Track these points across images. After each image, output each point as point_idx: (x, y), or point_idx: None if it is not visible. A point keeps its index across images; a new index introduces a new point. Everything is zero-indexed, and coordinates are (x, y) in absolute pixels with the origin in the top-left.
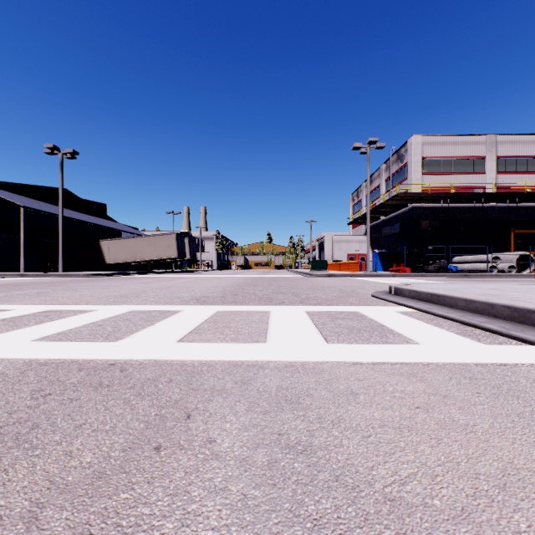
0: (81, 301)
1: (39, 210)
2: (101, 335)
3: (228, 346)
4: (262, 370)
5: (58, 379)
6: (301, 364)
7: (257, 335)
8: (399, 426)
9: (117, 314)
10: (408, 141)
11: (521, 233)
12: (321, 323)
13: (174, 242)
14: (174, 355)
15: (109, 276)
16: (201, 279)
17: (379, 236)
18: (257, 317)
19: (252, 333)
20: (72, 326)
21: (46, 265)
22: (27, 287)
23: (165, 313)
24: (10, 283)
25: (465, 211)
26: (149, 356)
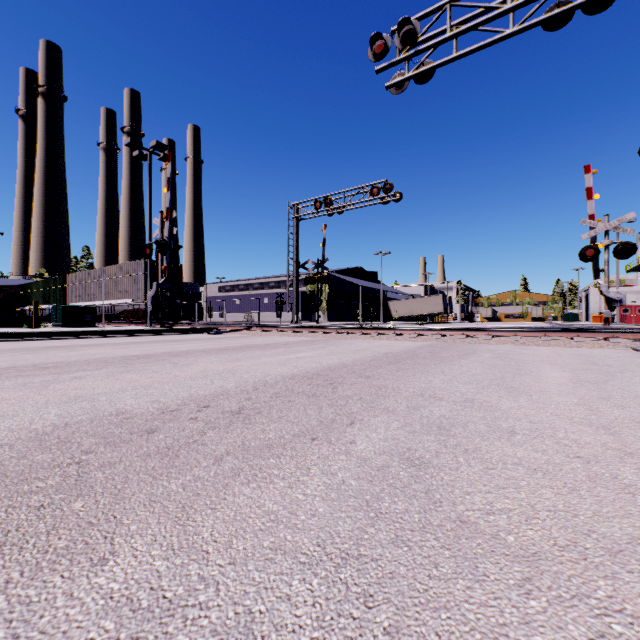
0: None
1: (366, 286)
2: None
3: None
4: None
5: None
6: None
7: None
8: None
9: None
10: None
11: None
12: None
13: (440, 301)
14: None
15: (413, 324)
16: None
17: None
18: None
19: None
20: None
21: (355, 318)
22: None
23: None
24: None
25: None
26: None
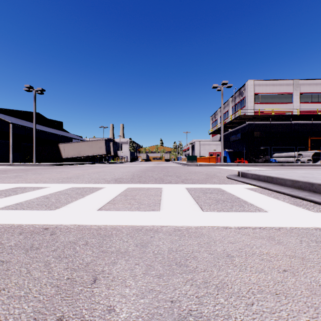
0: (41, 181)
1: (21, 125)
2: (46, 205)
3: (133, 213)
4: (156, 234)
5: (1, 242)
6: (185, 228)
7: (153, 205)
8: (276, 292)
9: (61, 190)
10: (246, 83)
11: (314, 139)
12: (196, 196)
13: (103, 144)
14: (93, 221)
15: (64, 165)
16: (119, 167)
17: (228, 141)
18: (153, 192)
19: (150, 203)
20: (28, 198)
21: (26, 159)
22: (10, 172)
23: (93, 189)
24: (1, 170)
25: (280, 126)
26: (75, 222)
